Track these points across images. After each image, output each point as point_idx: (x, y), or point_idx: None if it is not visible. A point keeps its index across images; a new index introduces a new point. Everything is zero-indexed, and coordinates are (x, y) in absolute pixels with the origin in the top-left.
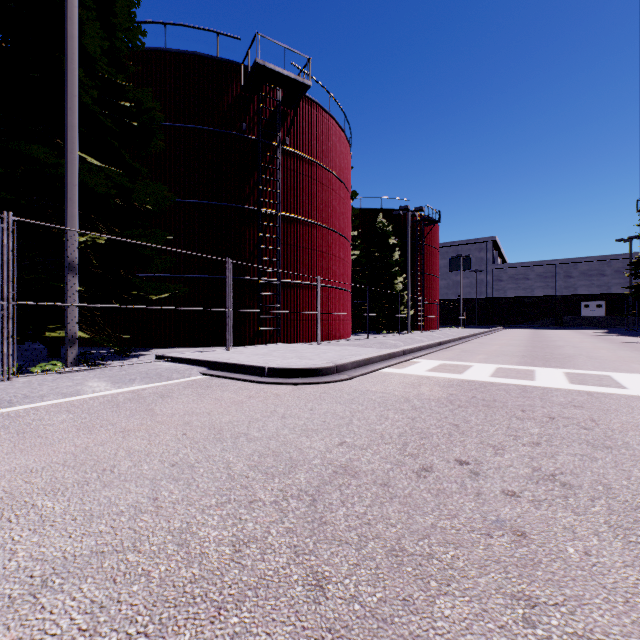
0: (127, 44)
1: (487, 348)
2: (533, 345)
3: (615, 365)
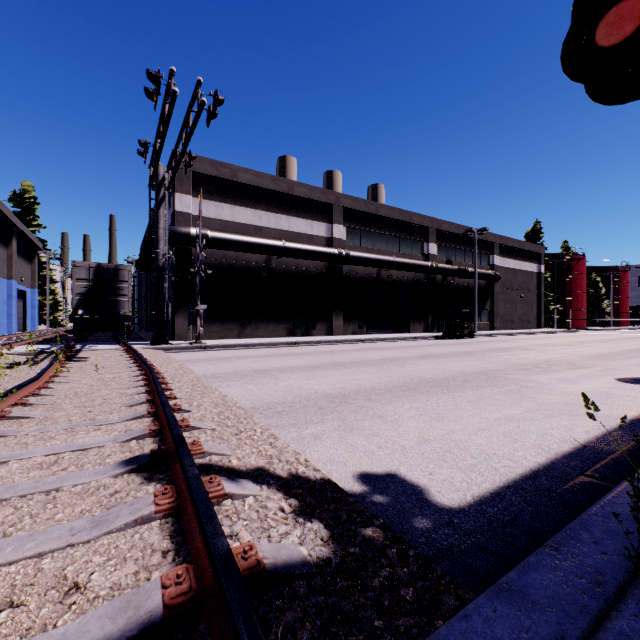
0: None
1: None
2: None
3: None
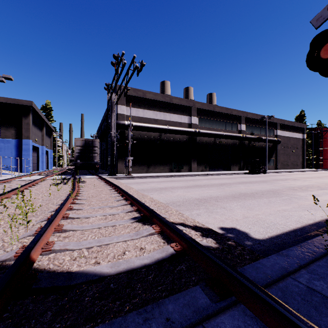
0: None
1: None
2: None
3: None
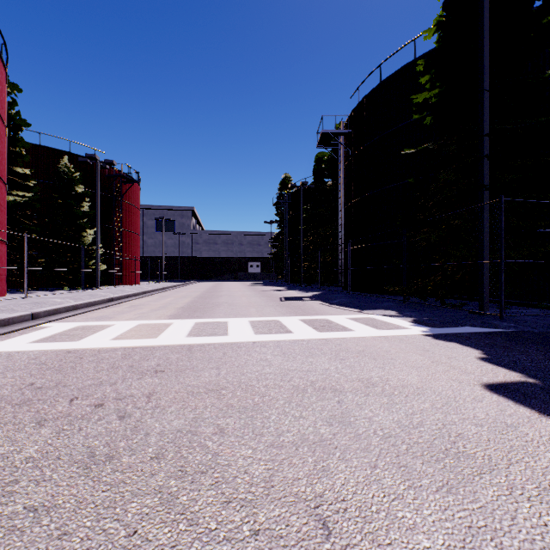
0: None
1: (160, 301)
2: (202, 296)
3: (240, 310)
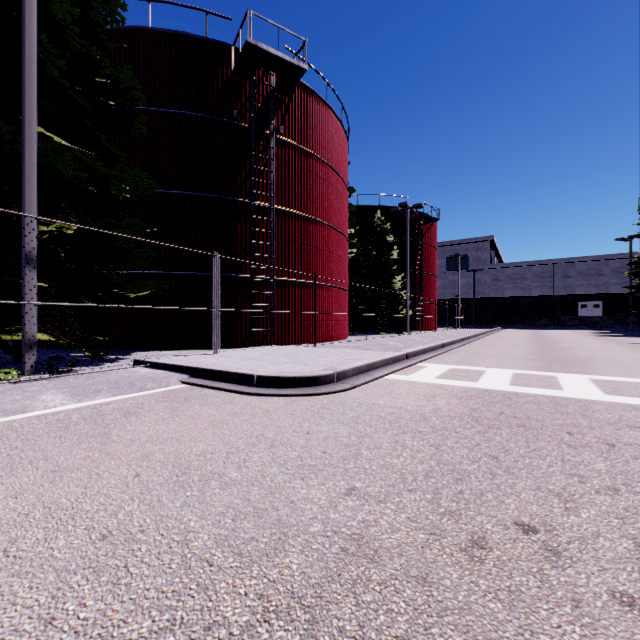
0: (105, 18)
1: (493, 350)
2: (540, 347)
3: None
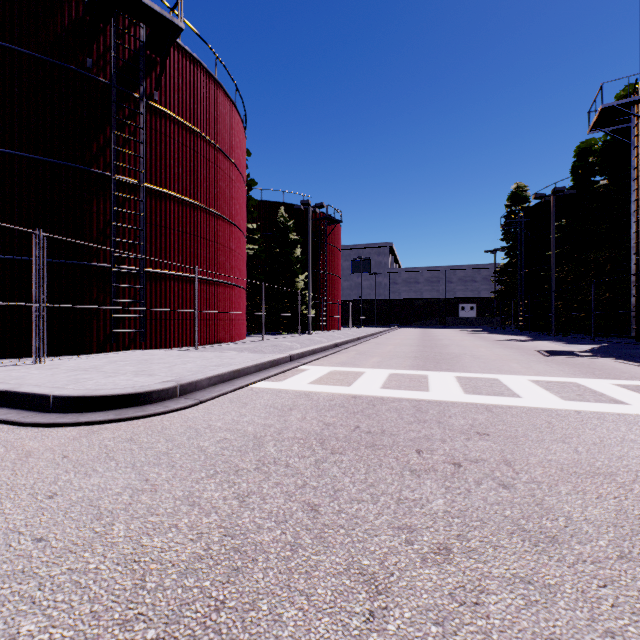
0: None
1: (382, 349)
2: (424, 344)
3: (498, 365)
